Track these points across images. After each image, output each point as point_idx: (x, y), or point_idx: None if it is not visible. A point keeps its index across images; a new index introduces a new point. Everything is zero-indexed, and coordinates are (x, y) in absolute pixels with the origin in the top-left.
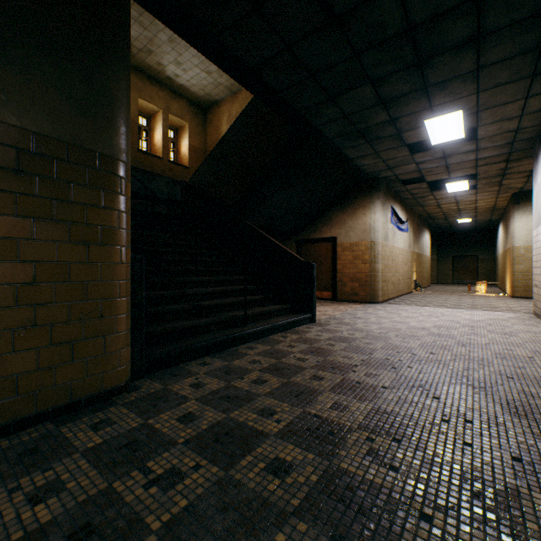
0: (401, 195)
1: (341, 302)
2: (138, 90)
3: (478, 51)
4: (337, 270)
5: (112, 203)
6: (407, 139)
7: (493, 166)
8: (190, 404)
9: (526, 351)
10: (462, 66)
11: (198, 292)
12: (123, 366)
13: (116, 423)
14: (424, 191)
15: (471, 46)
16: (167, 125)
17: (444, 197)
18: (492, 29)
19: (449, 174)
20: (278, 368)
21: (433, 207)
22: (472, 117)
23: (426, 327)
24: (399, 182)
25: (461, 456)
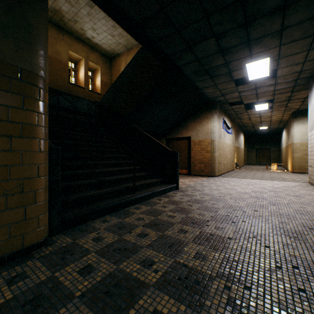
0: (229, 112)
1: (193, 176)
2: (68, 45)
3: (284, 17)
4: (191, 157)
5: (32, 106)
6: (234, 76)
7: (283, 94)
8: (90, 256)
9: (313, 208)
10: (273, 27)
11: (103, 171)
12: (42, 227)
13: (28, 277)
14: (242, 110)
15: (279, 13)
16: (87, 68)
17: (253, 113)
18: (294, 0)
19: (257, 99)
20: (156, 224)
21: (246, 119)
22: (274, 63)
23: (247, 192)
24: (228, 104)
25: (300, 302)
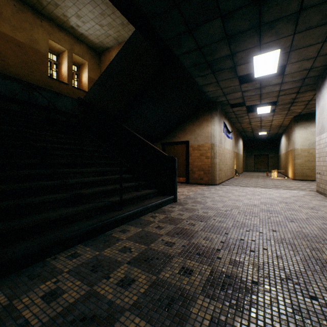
0: (229, 115)
1: (192, 184)
2: (48, 33)
3: None
4: (189, 163)
5: None
6: (239, 71)
7: (288, 96)
8: None
9: None
10: (290, 6)
11: (80, 181)
12: None
13: None
14: (243, 112)
15: None
16: (72, 61)
17: (254, 117)
18: None
19: (260, 101)
20: (147, 259)
21: (246, 124)
22: (285, 56)
23: (256, 204)
24: (229, 105)
25: None
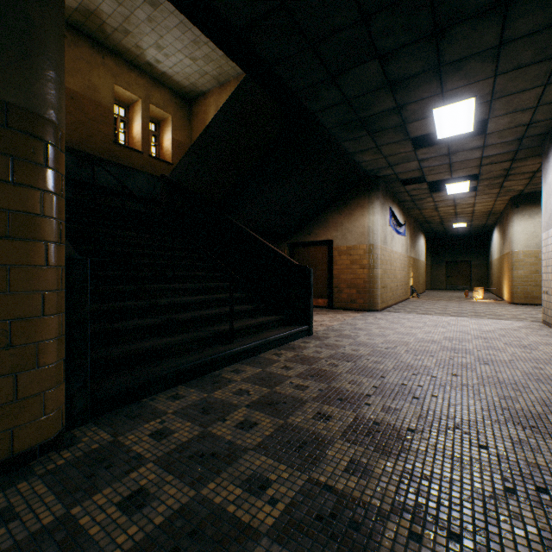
0: (400, 197)
1: (338, 310)
2: (113, 75)
3: (504, 21)
4: (333, 276)
5: (31, 178)
6: (411, 131)
7: (497, 165)
8: (145, 471)
9: None
10: (484, 40)
11: (174, 302)
12: (51, 413)
13: (17, 518)
14: (423, 192)
15: (497, 13)
16: (148, 116)
17: (442, 199)
18: None
19: (451, 174)
20: (271, 402)
21: (430, 210)
22: (484, 107)
23: (436, 340)
24: (398, 181)
25: None
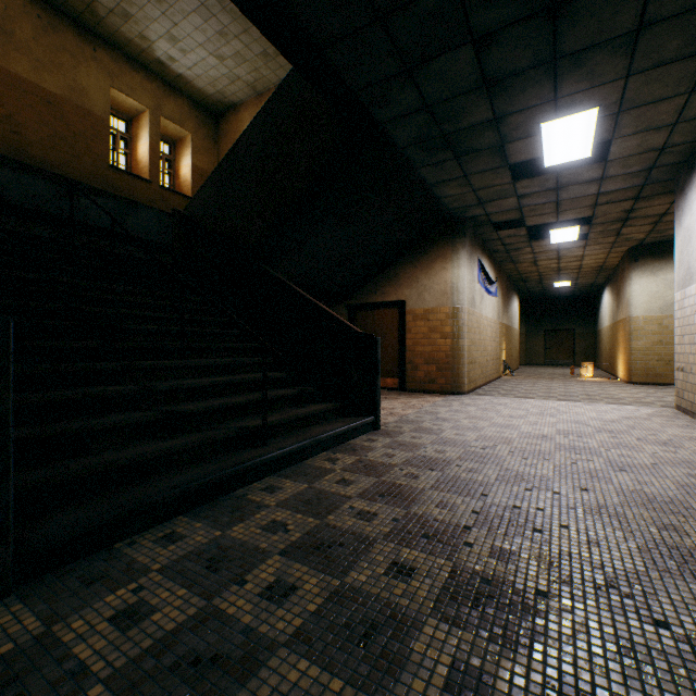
0: (491, 246)
1: (412, 393)
2: (109, 74)
3: None
4: (406, 348)
5: None
6: (511, 154)
7: (616, 205)
8: None
9: None
10: (618, 20)
11: (180, 386)
12: None
13: None
14: (521, 240)
15: None
16: (158, 133)
17: (544, 250)
18: None
19: (557, 216)
20: (321, 545)
21: (527, 264)
22: (608, 122)
23: (547, 434)
24: (490, 225)
25: None
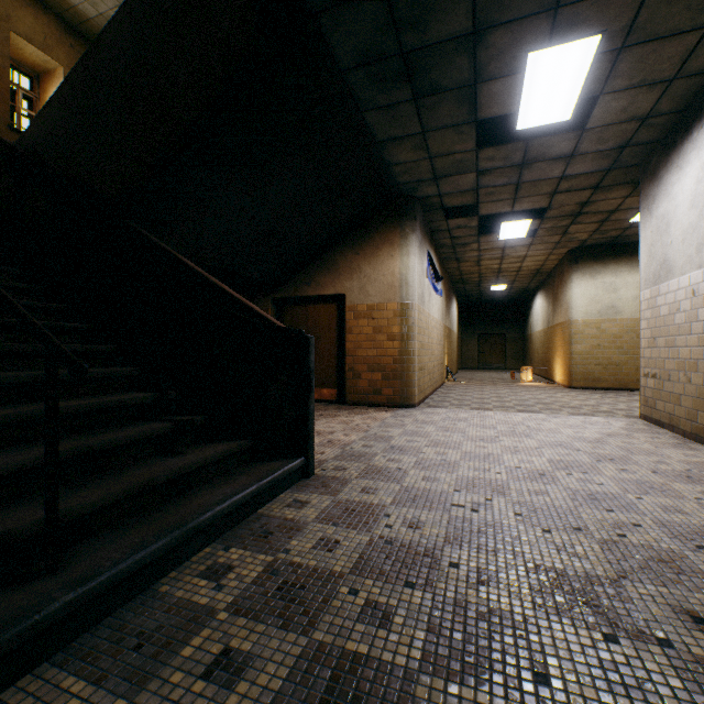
0: (438, 239)
1: (354, 406)
2: None
3: None
4: (347, 352)
5: None
6: (483, 103)
7: (575, 195)
8: None
9: None
10: None
11: None
12: None
13: None
14: (470, 234)
15: None
16: (6, 53)
17: (490, 247)
18: None
19: (513, 204)
20: None
21: (471, 264)
22: (605, 65)
23: (543, 470)
24: (442, 211)
25: None
